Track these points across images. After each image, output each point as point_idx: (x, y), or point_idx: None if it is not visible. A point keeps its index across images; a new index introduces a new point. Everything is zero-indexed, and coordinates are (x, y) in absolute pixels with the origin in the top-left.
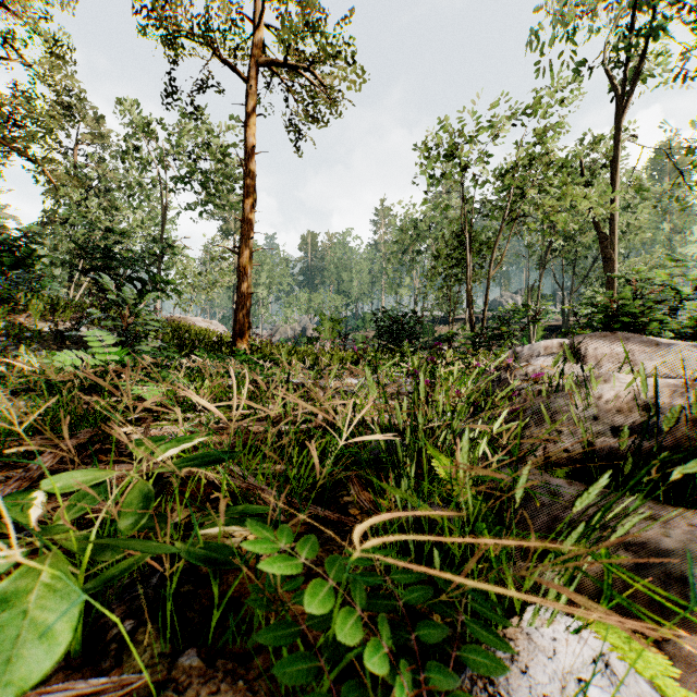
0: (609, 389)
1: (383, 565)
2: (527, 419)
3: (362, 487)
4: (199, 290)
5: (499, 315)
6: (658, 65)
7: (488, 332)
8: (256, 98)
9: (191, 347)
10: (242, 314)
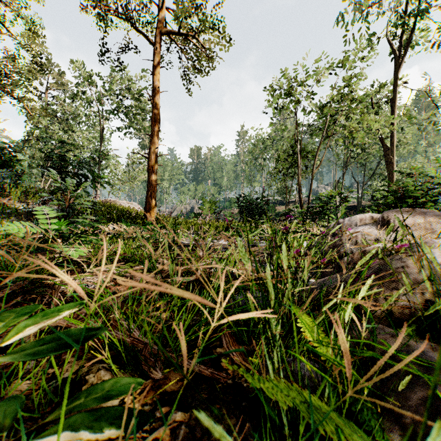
0: (437, 254)
1: (257, 440)
2: (400, 290)
3: (232, 338)
4: (125, 183)
5: (320, 198)
6: (420, 37)
7: (313, 209)
8: (160, 56)
9: (117, 220)
10: (150, 197)
